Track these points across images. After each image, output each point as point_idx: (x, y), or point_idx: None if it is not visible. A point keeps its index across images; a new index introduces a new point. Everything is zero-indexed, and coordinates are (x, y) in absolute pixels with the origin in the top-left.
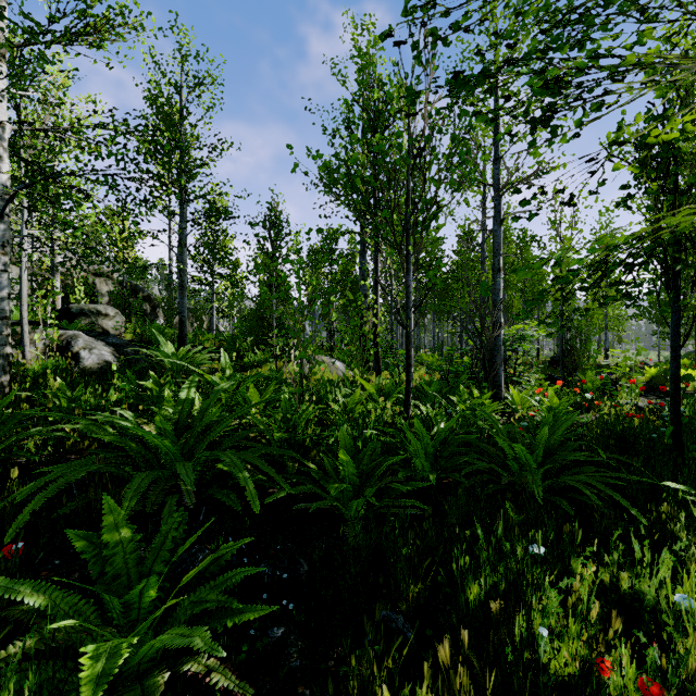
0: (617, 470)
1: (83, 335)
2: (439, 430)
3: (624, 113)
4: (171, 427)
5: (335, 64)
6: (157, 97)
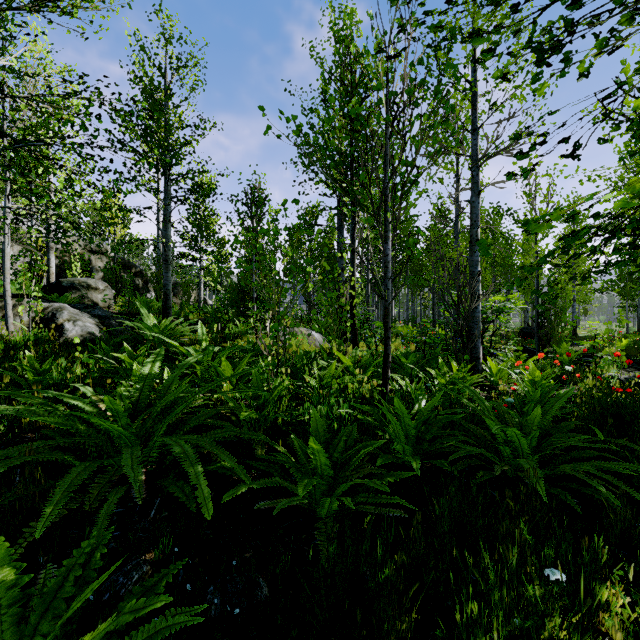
0: (615, 453)
1: (68, 307)
2: (421, 409)
3: (625, 63)
4: (122, 409)
5: (313, 47)
6: (141, 78)
